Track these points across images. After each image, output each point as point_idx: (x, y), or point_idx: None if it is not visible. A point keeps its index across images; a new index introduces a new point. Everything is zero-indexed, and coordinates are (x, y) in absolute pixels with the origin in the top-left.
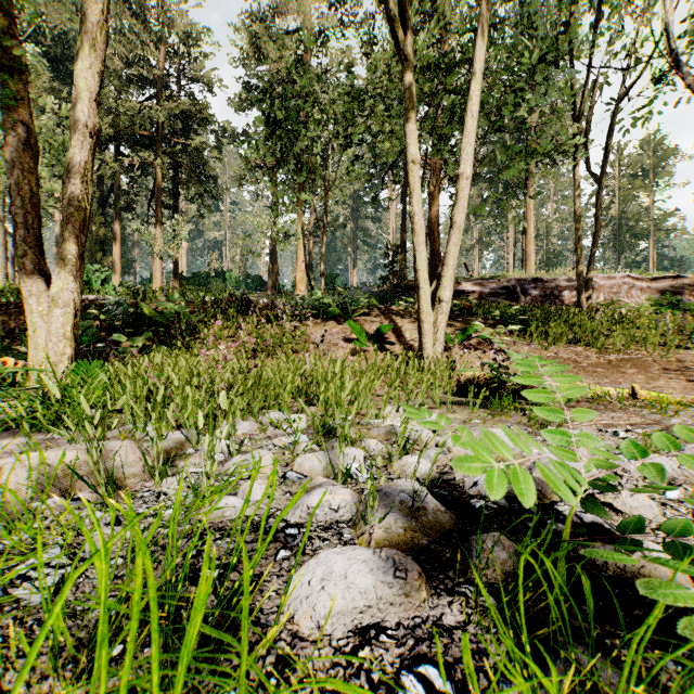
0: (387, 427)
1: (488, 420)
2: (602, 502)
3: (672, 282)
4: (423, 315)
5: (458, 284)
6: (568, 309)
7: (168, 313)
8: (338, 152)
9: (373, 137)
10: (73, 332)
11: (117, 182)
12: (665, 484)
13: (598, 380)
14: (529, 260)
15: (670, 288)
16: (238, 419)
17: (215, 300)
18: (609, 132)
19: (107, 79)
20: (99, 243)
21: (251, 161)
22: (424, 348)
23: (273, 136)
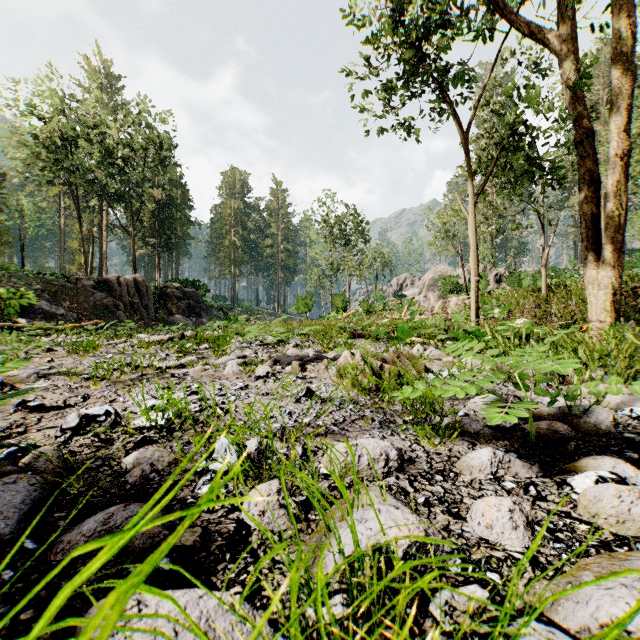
0: None
1: None
2: None
3: None
4: None
5: None
6: None
7: None
8: None
9: None
10: (612, 306)
11: None
12: None
13: None
14: None
15: None
16: None
17: None
18: None
19: None
20: None
21: None
22: None
23: None
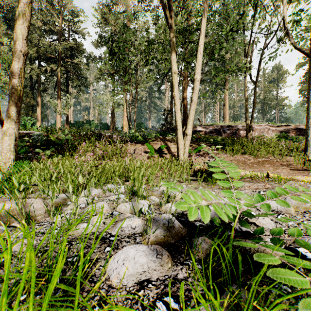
0: (161, 191)
1: (205, 187)
2: (251, 222)
3: (285, 127)
4: (179, 141)
5: (195, 127)
6: (242, 139)
7: (63, 140)
8: (142, 67)
9: (157, 61)
10: (14, 148)
11: (39, 78)
12: (278, 213)
13: (253, 169)
14: (226, 117)
15: (284, 130)
16: (92, 188)
17: (85, 134)
18: (259, 63)
19: (34, 30)
20: (30, 107)
21: (102, 70)
22: (179, 156)
23: (112, 59)
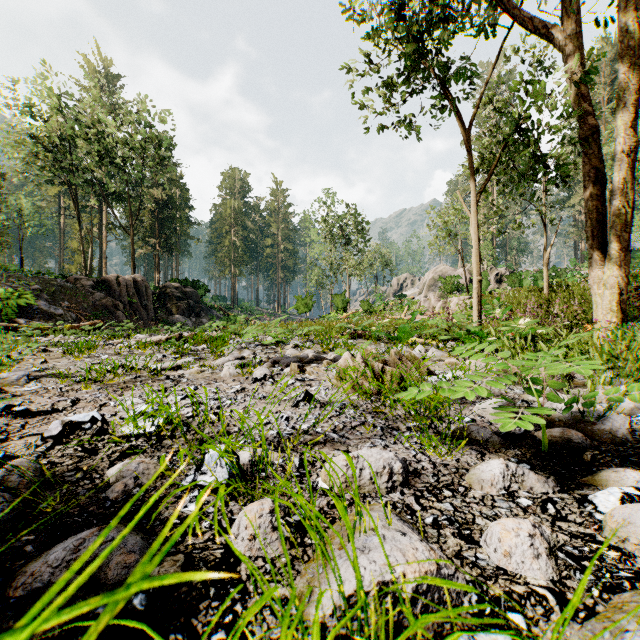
0: None
1: None
2: None
3: None
4: None
5: None
6: None
7: None
8: None
9: None
10: (618, 306)
11: None
12: None
13: None
14: None
15: None
16: None
17: None
18: None
19: None
20: None
21: None
22: None
23: None
